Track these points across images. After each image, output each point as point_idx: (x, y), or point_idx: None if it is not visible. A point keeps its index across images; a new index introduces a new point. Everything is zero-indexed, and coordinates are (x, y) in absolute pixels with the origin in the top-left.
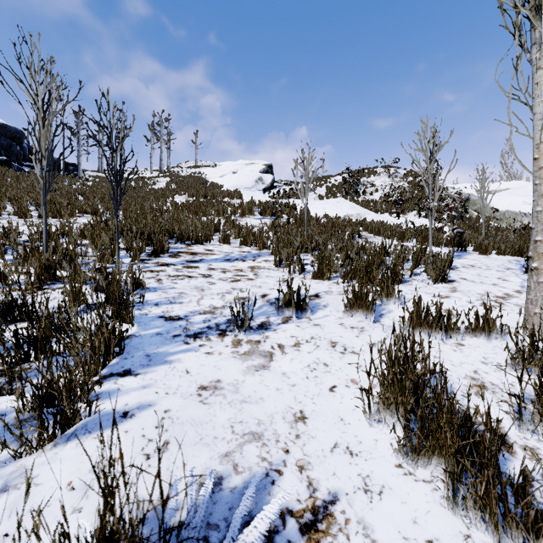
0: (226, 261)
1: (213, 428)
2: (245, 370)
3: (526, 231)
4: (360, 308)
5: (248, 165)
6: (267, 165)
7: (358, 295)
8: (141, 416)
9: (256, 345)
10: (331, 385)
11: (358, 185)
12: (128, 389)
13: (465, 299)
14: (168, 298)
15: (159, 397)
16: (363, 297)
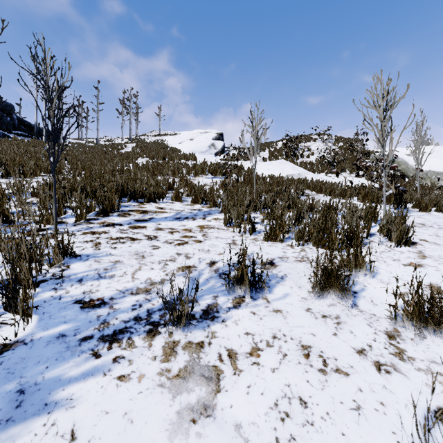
0: (176, 220)
1: None
2: (174, 421)
3: None
4: (329, 286)
5: (202, 133)
6: (219, 134)
7: (327, 271)
8: None
9: (197, 354)
10: None
11: (296, 149)
12: None
13: (442, 268)
14: (98, 269)
15: None
16: (333, 273)
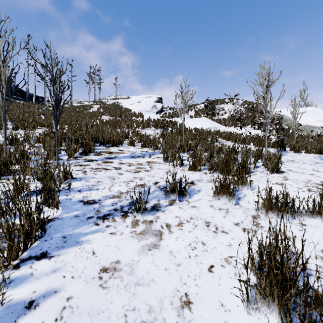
0: (132, 158)
1: (108, 319)
2: (140, 249)
3: (320, 137)
4: (224, 194)
5: (147, 97)
6: (159, 98)
7: (223, 185)
8: (44, 305)
9: (149, 225)
10: (209, 265)
11: (214, 109)
12: (40, 273)
13: (295, 185)
14: (88, 185)
15: (65, 282)
16: (226, 186)
